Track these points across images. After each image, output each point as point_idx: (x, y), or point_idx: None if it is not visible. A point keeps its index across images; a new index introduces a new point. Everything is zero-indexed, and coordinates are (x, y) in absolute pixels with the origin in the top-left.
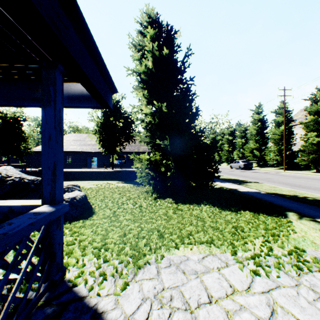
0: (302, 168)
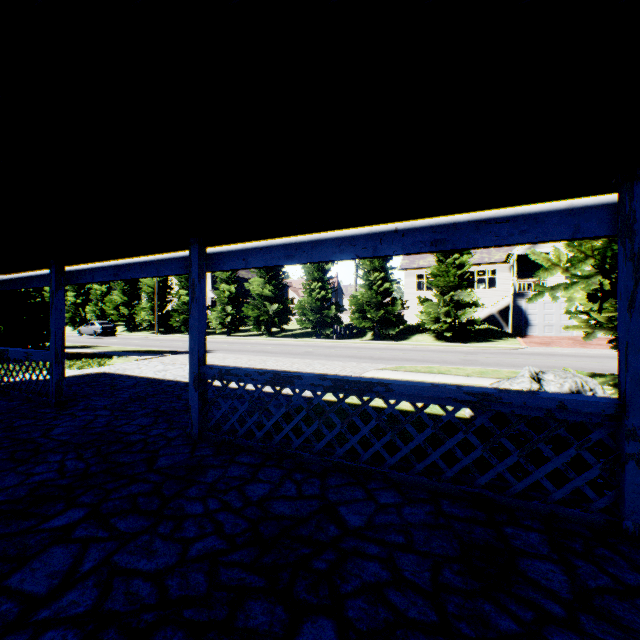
0: (180, 331)
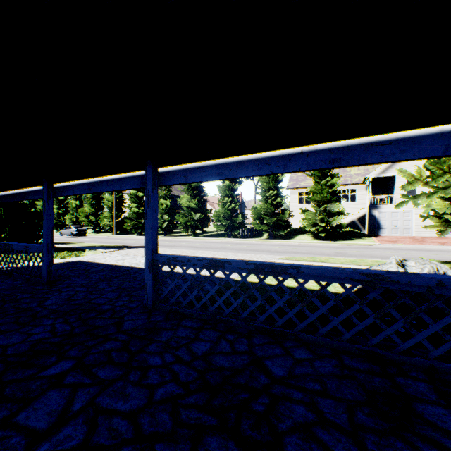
0: (131, 233)
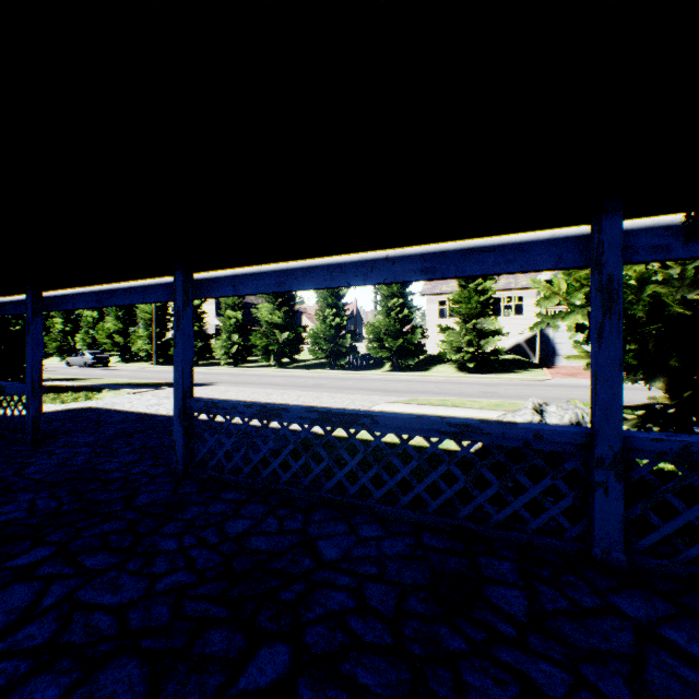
0: None
